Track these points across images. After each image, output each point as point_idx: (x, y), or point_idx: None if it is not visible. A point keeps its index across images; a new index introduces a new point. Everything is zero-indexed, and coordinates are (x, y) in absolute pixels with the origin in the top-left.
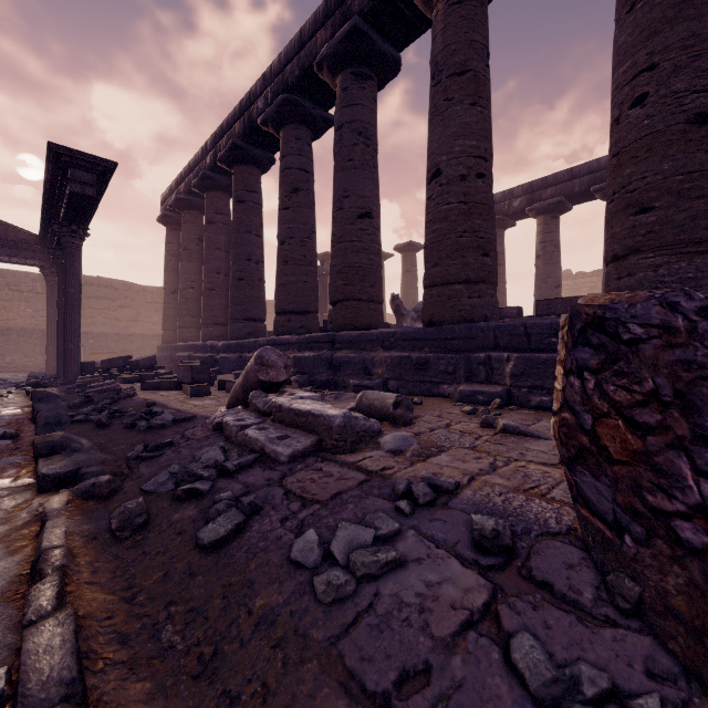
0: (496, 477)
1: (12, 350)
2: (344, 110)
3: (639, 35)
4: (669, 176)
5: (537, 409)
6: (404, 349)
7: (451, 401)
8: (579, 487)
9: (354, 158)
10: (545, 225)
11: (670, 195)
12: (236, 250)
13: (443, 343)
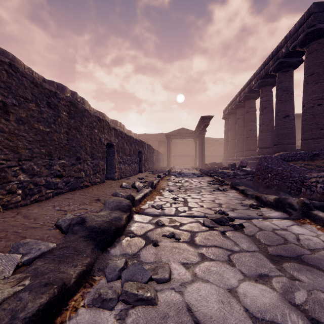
0: None
1: (186, 160)
2: (278, 85)
3: None
4: None
5: None
6: None
7: None
8: None
9: (281, 99)
10: None
11: None
12: (246, 128)
13: None
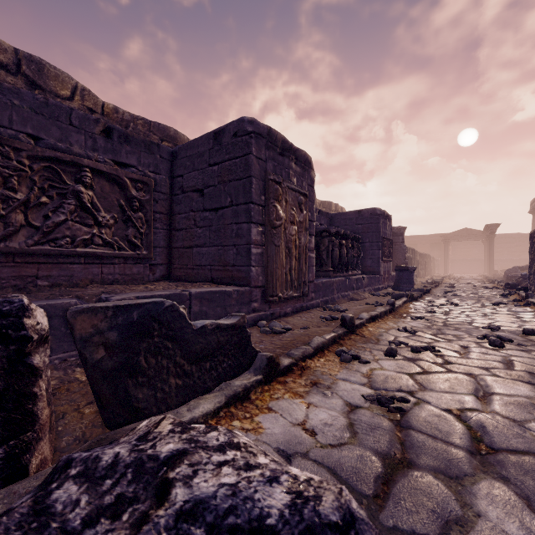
0: None
1: (471, 266)
2: None
3: None
4: None
5: None
6: None
7: None
8: None
9: None
10: None
11: None
12: None
13: None
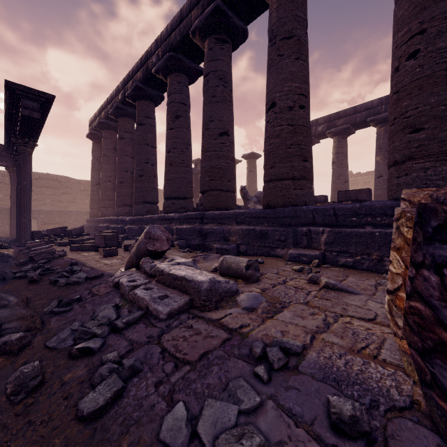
0: (331, 335)
1: None
2: (210, 63)
3: (413, 10)
4: (435, 106)
5: (343, 267)
6: (250, 223)
7: (284, 260)
8: (437, 379)
9: (217, 95)
10: (338, 142)
11: (436, 119)
12: (138, 156)
13: (277, 220)
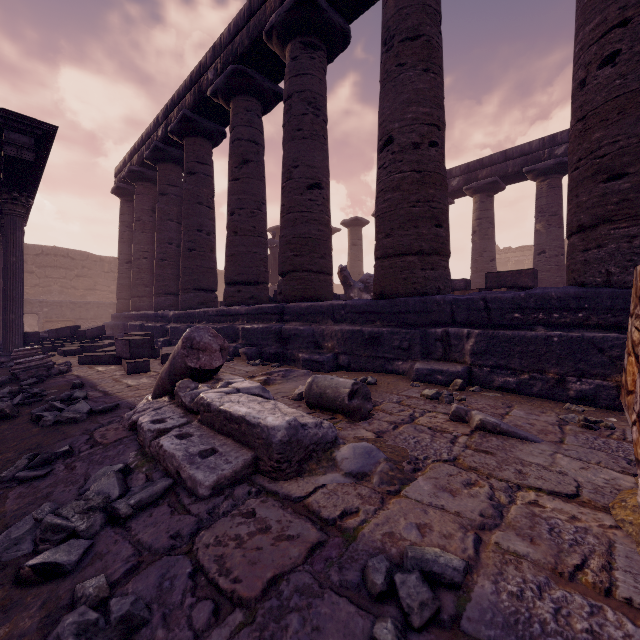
0: (511, 535)
1: None
2: (293, 79)
3: None
4: None
5: (500, 390)
6: (355, 322)
7: (407, 379)
8: None
9: (304, 128)
10: (481, 203)
11: None
12: (187, 221)
13: (395, 317)
